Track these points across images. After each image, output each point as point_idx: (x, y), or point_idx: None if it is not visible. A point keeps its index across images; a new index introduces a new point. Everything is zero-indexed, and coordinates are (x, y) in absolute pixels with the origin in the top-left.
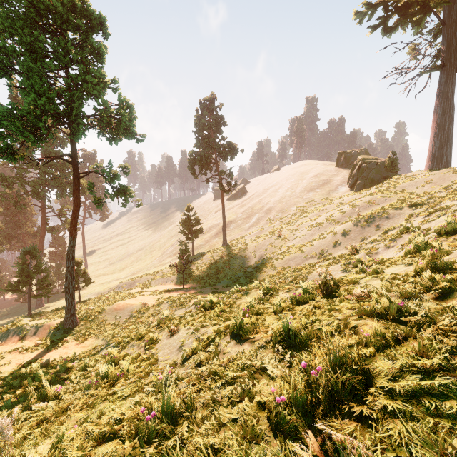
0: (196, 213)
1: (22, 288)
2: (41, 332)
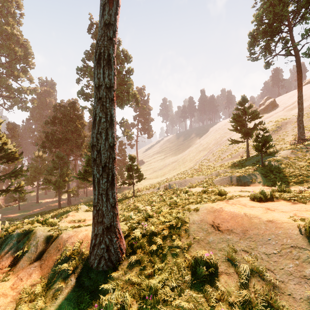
0: (251, 107)
1: (89, 177)
2: (48, 255)
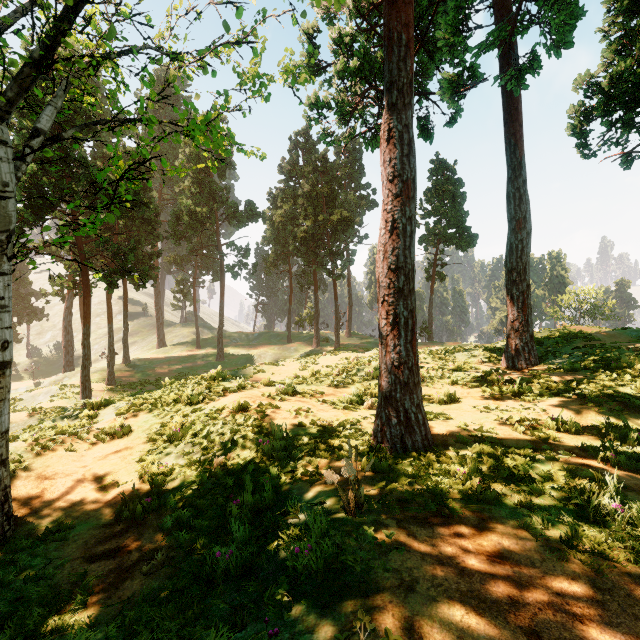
0: None
1: None
2: None
